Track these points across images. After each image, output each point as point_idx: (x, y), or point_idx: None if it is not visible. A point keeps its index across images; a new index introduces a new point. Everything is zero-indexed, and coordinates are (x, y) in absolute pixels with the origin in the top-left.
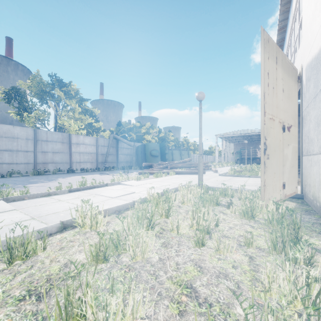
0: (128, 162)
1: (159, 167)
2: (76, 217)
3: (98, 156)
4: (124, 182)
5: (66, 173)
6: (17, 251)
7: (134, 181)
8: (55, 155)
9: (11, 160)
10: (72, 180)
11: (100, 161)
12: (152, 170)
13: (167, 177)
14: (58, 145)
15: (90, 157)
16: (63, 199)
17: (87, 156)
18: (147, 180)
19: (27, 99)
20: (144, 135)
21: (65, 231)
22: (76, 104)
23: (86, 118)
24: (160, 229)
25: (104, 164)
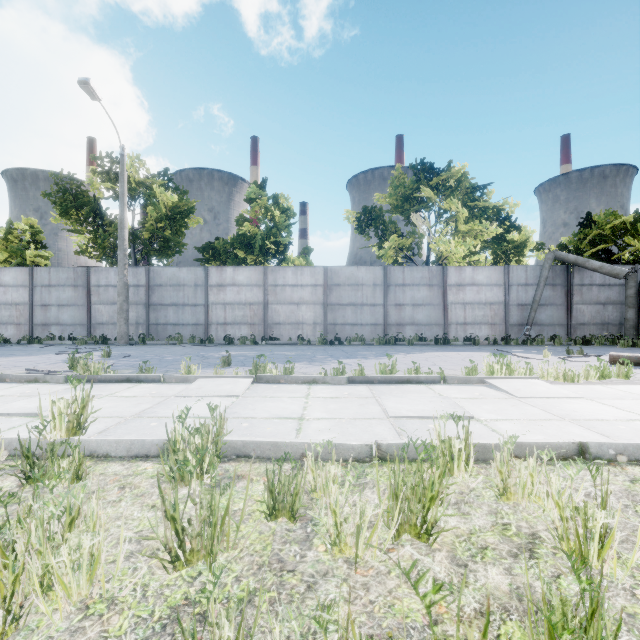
0: (608, 324)
1: None
2: (173, 439)
3: (508, 310)
4: (497, 381)
5: (434, 344)
6: (52, 464)
7: (538, 383)
8: (416, 310)
9: (354, 319)
10: (411, 359)
11: (513, 322)
12: None
13: None
14: (423, 290)
15: (487, 313)
16: (312, 395)
17: (480, 311)
18: (609, 386)
19: (385, 220)
20: None
21: (168, 461)
22: (462, 203)
23: (483, 227)
24: (239, 596)
25: (523, 328)
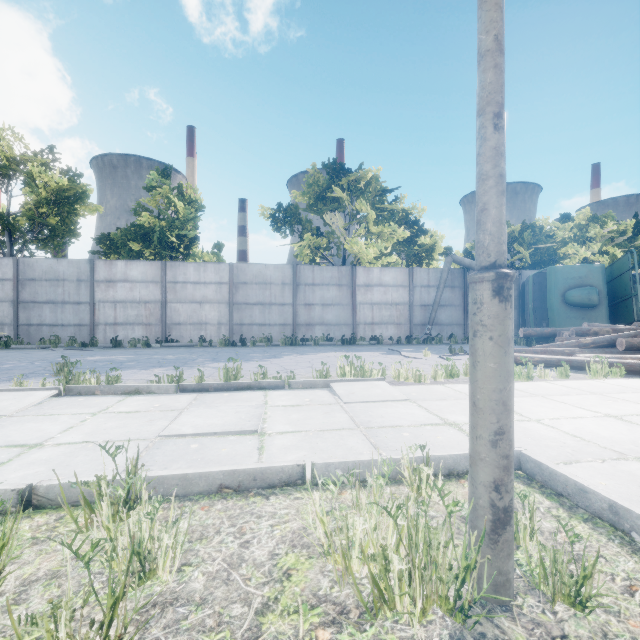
0: None
1: (573, 342)
2: None
3: (412, 311)
4: (340, 384)
5: (341, 344)
6: None
7: (379, 385)
8: (326, 310)
9: (262, 319)
10: (295, 361)
11: (417, 322)
12: (538, 350)
13: (562, 383)
14: (332, 290)
15: (393, 313)
16: (108, 410)
17: (387, 311)
18: (449, 385)
19: (302, 218)
20: (561, 247)
21: None
22: (374, 205)
23: (392, 229)
24: None
25: (425, 328)
